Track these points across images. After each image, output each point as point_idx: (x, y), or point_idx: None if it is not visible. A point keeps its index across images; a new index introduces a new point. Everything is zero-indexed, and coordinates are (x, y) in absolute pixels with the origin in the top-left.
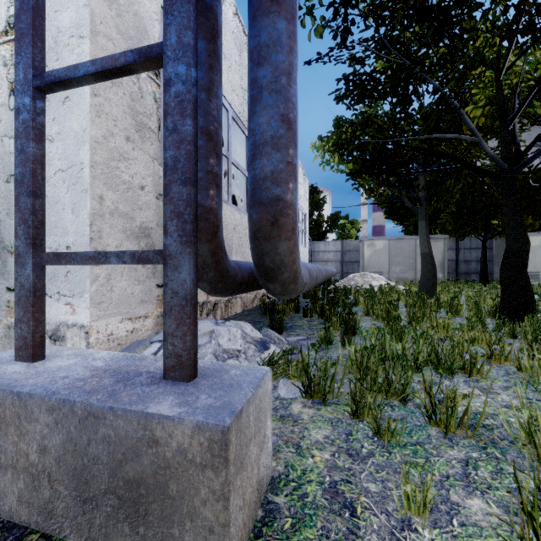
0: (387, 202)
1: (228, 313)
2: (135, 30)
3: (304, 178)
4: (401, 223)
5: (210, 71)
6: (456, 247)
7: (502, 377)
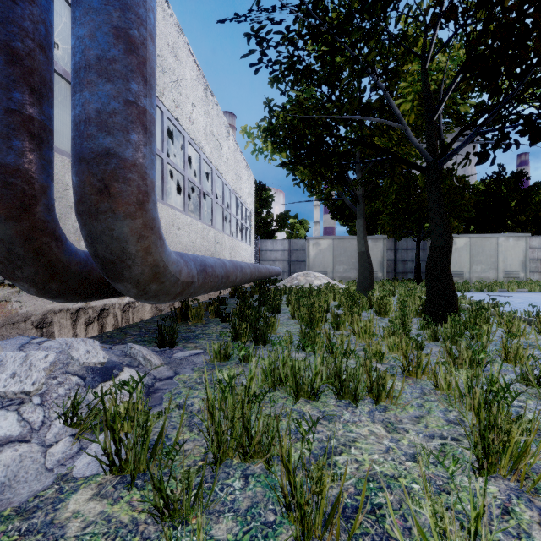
0: (327, 199)
1: (128, 320)
2: None
3: (249, 173)
4: (347, 224)
5: None
6: (394, 247)
7: (416, 400)
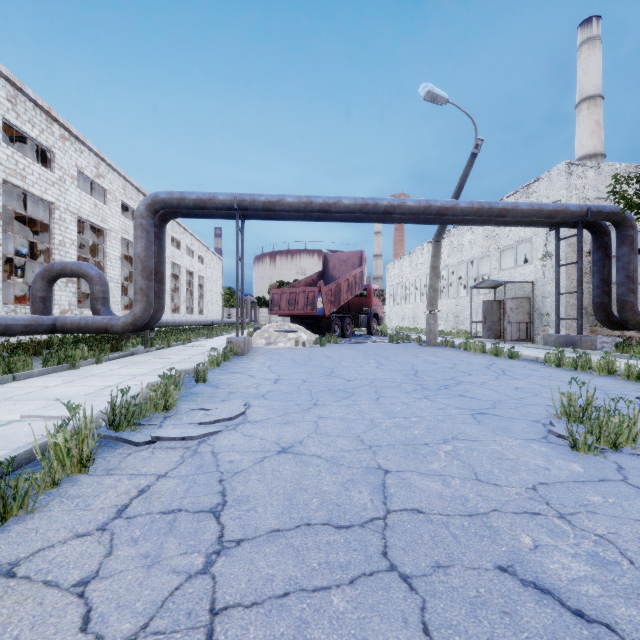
0: None
1: None
2: None
3: None
4: None
5: (604, 261)
6: None
7: None
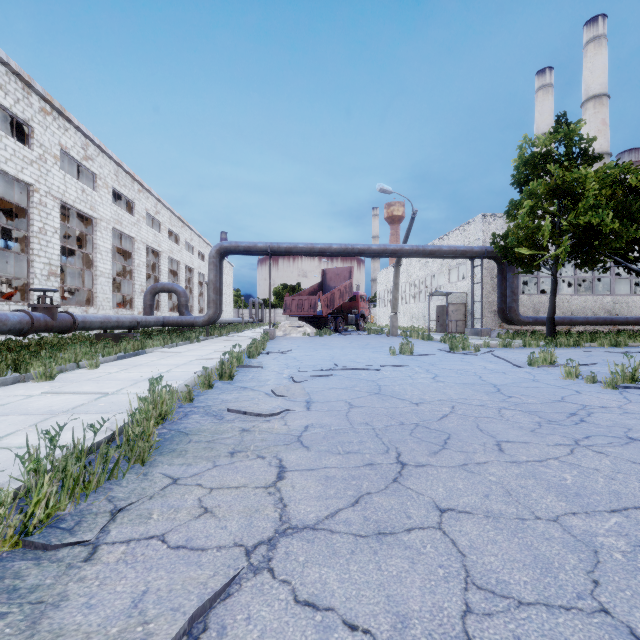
0: None
1: None
2: (492, 269)
3: None
4: None
5: (502, 281)
6: None
7: None
